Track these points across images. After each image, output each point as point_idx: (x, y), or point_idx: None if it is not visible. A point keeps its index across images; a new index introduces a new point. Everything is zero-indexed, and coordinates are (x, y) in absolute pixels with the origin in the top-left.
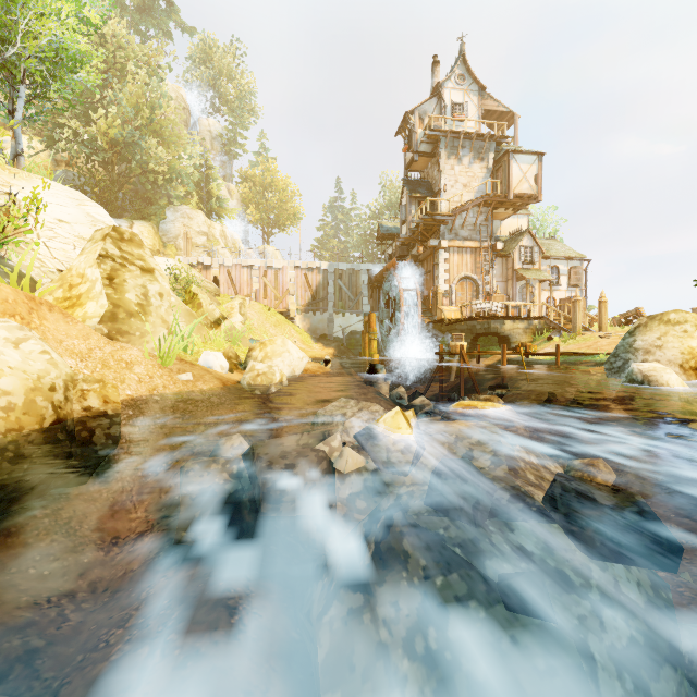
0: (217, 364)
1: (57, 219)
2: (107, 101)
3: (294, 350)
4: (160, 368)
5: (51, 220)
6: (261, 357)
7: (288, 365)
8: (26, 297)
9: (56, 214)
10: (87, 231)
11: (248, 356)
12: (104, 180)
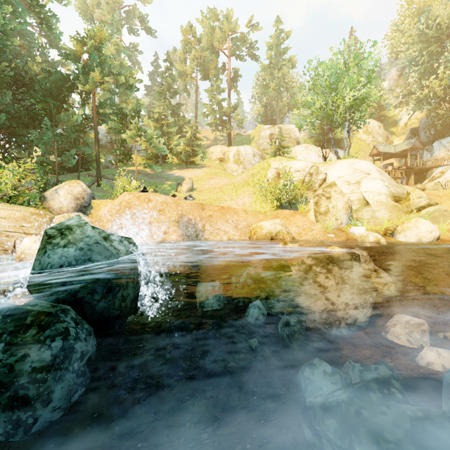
0: (357, 232)
1: (338, 177)
2: (446, 60)
3: (424, 226)
4: (323, 232)
5: (335, 178)
6: (400, 230)
7: (414, 235)
8: (293, 212)
9: (338, 175)
10: (349, 177)
11: (395, 229)
12: (446, 112)
